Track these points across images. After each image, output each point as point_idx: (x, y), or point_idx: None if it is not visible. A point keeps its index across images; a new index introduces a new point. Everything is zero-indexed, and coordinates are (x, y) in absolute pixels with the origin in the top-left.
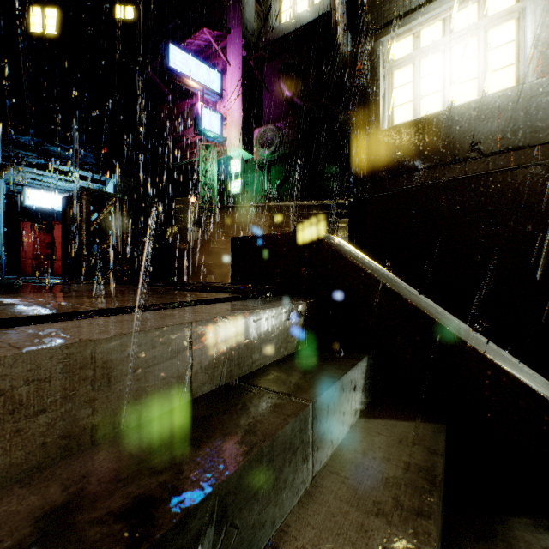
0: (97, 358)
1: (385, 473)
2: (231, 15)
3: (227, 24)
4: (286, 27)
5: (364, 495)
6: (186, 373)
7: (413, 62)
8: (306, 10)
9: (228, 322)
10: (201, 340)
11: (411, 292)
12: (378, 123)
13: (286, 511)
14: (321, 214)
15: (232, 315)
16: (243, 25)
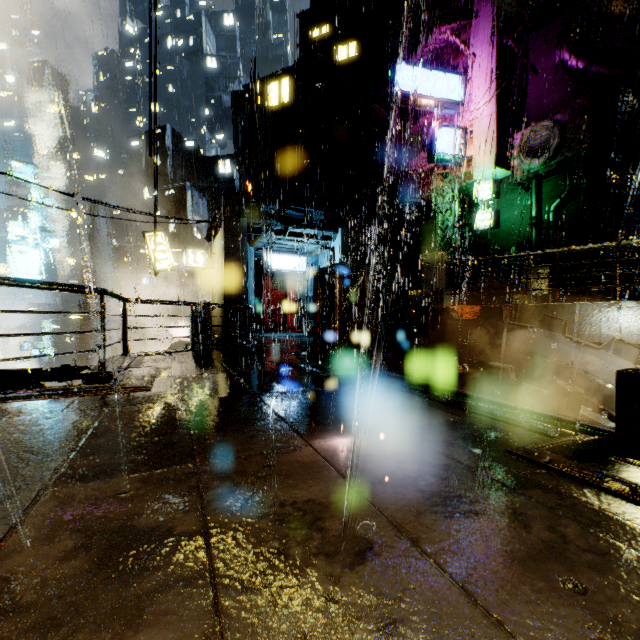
0: None
1: None
2: None
3: (473, 6)
4: None
5: None
6: None
7: None
8: None
9: None
10: None
11: None
12: None
13: None
14: None
15: None
16: None
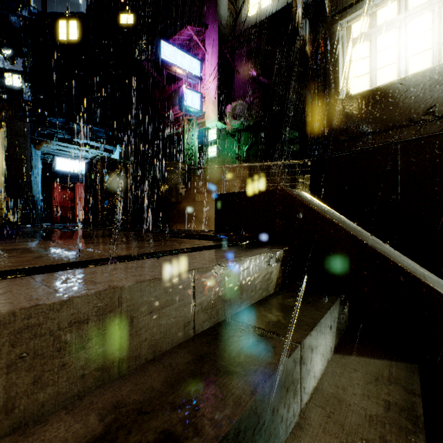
0: (122, 302)
1: (367, 411)
2: (208, 13)
3: (206, 21)
4: (253, 19)
5: (351, 431)
6: (190, 313)
7: (370, 39)
8: (270, 4)
9: (222, 269)
10: (201, 285)
11: (375, 240)
12: (338, 93)
13: (282, 442)
14: (282, 172)
15: (225, 262)
16: (218, 21)
